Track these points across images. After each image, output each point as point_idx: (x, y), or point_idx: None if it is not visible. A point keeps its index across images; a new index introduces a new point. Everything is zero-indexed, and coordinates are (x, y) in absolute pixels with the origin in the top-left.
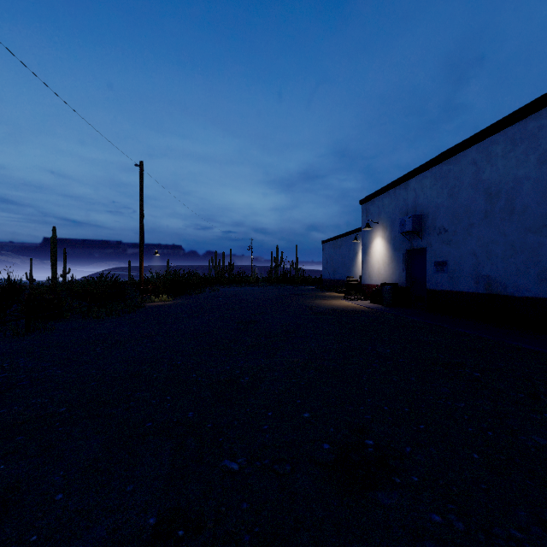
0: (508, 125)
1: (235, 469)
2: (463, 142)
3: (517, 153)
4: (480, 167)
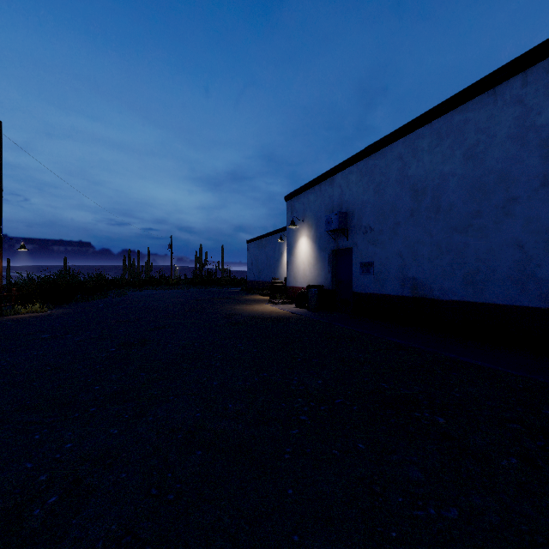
0: (435, 117)
1: None
2: (390, 135)
3: (443, 148)
4: (406, 162)
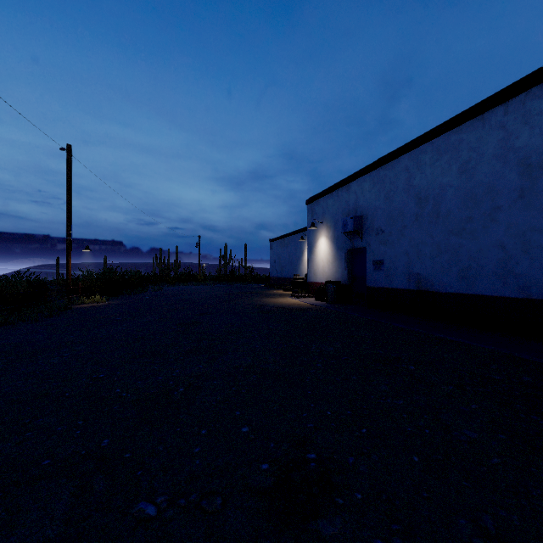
0: (435, 136)
1: (152, 514)
2: (398, 149)
3: (442, 162)
4: (412, 173)
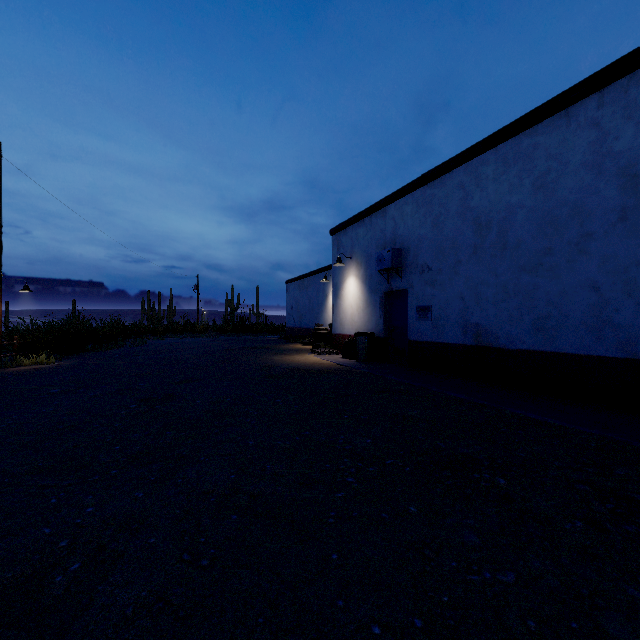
0: (501, 141)
1: None
2: (450, 160)
3: (510, 176)
4: (469, 191)
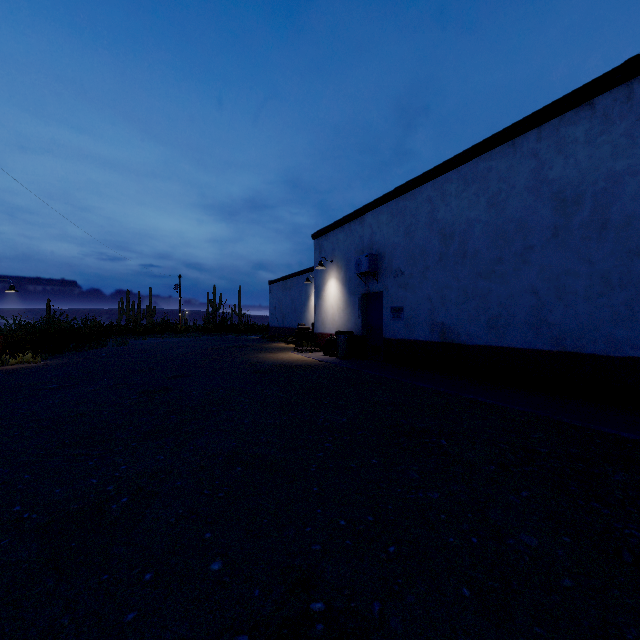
0: (462, 163)
1: None
2: (419, 176)
3: (469, 194)
4: (436, 205)
